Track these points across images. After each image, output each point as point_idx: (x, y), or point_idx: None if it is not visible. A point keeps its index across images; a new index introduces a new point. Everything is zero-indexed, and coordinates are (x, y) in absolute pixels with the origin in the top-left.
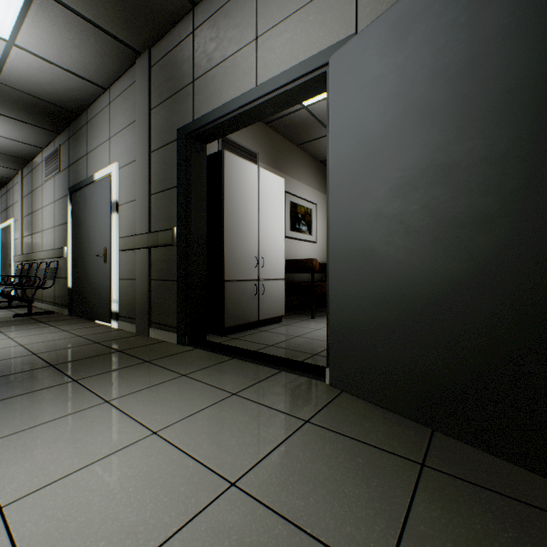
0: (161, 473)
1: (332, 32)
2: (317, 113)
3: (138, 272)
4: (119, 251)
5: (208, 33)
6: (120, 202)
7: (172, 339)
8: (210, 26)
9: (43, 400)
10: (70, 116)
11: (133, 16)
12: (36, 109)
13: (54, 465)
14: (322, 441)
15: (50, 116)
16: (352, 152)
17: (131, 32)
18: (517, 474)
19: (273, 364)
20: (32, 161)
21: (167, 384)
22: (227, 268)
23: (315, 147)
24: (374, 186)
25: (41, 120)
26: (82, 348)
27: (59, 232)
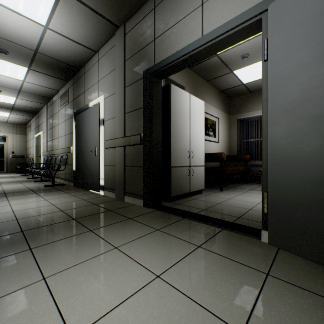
0: (179, 316)
1: None
2: (224, 58)
3: (117, 161)
4: (104, 149)
5: (165, 7)
6: (105, 119)
7: (139, 203)
8: (167, 2)
9: (75, 244)
10: (75, 70)
11: (117, 2)
12: (56, 67)
13: (98, 300)
14: (292, 295)
15: (64, 71)
16: (292, 72)
17: (114, 14)
18: None
19: (216, 224)
20: (52, 99)
21: (150, 236)
22: (172, 159)
23: (219, 81)
24: (316, 96)
25: (59, 73)
26: (87, 207)
27: (68, 138)
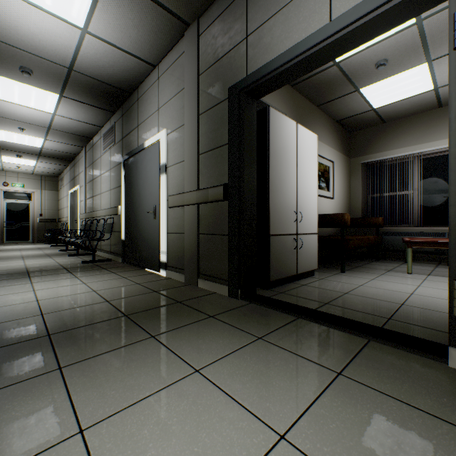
0: None
1: None
2: (347, 68)
3: (187, 226)
4: (167, 208)
5: None
6: (168, 164)
7: (222, 291)
8: None
9: (131, 361)
10: (124, 96)
11: None
12: (99, 92)
13: None
14: None
15: (109, 97)
16: None
17: (184, 3)
18: None
19: (356, 331)
20: (92, 139)
21: (249, 349)
22: (272, 223)
23: (335, 106)
24: None
25: (102, 101)
26: (145, 296)
27: (114, 194)
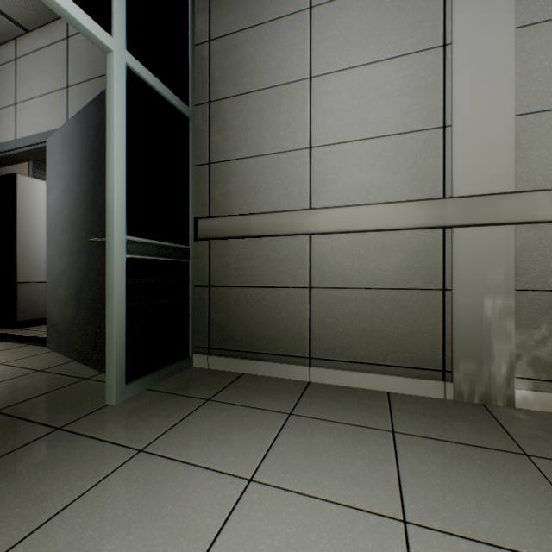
0: None
1: (57, 120)
2: None
3: None
4: None
5: None
6: None
7: None
8: None
9: None
10: None
11: None
12: None
13: None
14: None
15: None
16: (53, 203)
17: None
18: (85, 368)
19: (26, 341)
20: None
21: None
22: (22, 272)
23: None
24: (58, 226)
25: None
26: None
27: None
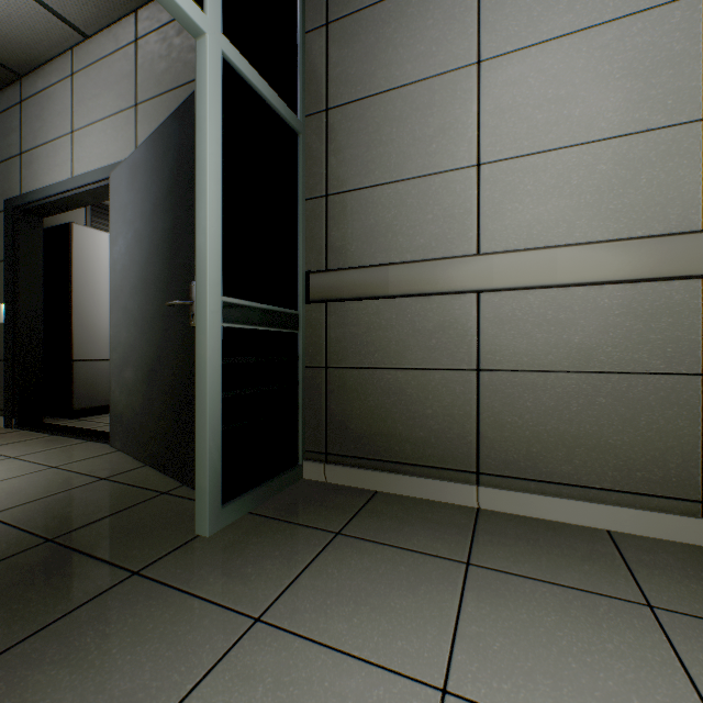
0: None
1: (122, 149)
2: None
3: None
4: None
5: (35, 110)
6: None
7: (0, 423)
8: (36, 104)
9: None
10: None
11: None
12: None
13: None
14: (48, 475)
15: None
16: (118, 257)
17: None
18: (161, 477)
19: (85, 436)
20: None
21: None
22: (78, 347)
23: None
24: (125, 287)
25: None
26: None
27: None
